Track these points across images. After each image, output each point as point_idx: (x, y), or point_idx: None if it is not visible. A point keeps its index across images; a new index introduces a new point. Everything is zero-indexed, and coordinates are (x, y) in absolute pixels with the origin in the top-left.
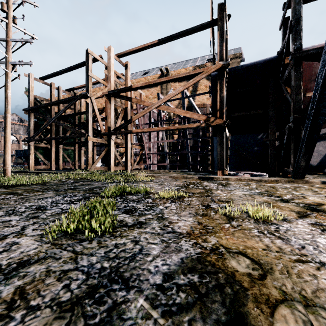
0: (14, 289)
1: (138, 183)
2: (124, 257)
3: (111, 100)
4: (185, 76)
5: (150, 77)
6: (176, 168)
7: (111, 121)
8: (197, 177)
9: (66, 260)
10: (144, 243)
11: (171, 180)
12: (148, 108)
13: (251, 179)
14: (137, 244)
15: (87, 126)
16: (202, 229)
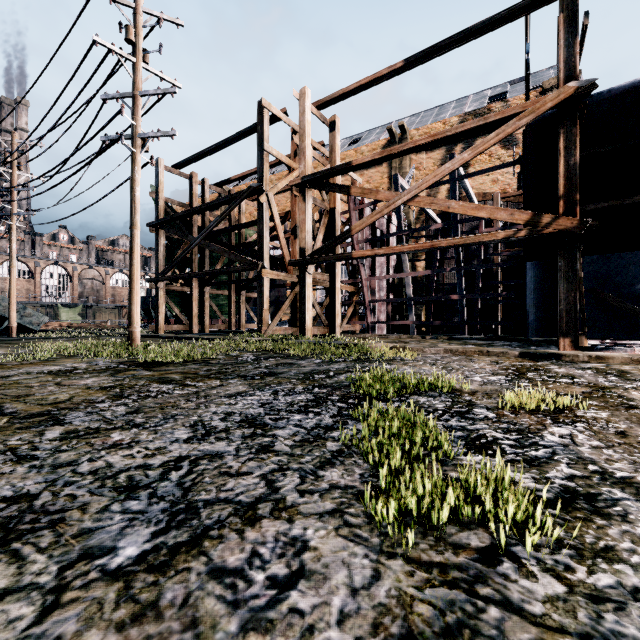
0: None
1: (391, 363)
2: None
3: (307, 194)
4: (476, 126)
5: (366, 148)
6: (428, 332)
7: (306, 238)
8: (516, 353)
9: None
10: None
11: (457, 358)
12: (387, 204)
13: None
14: None
15: (260, 249)
16: None
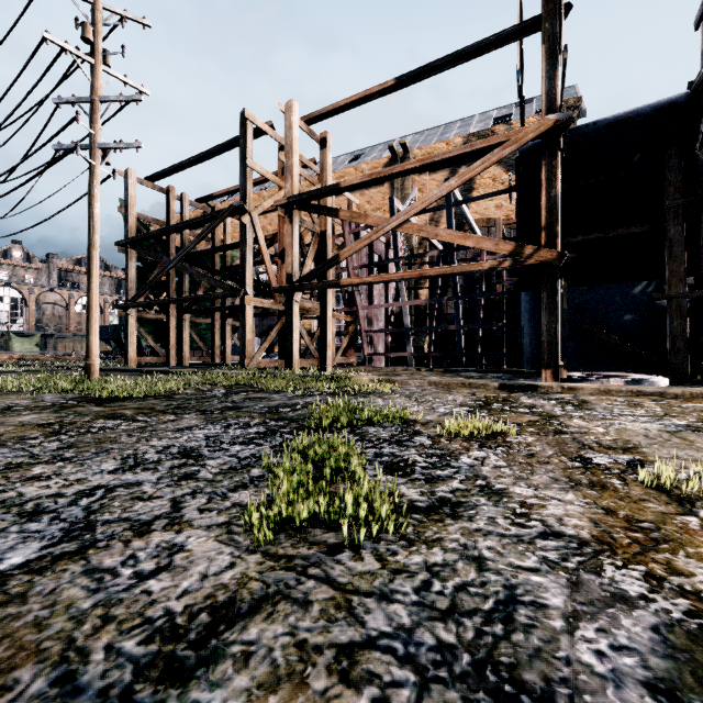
0: (240, 702)
1: (366, 396)
2: (478, 611)
3: (294, 216)
4: (463, 153)
5: (367, 166)
6: (428, 364)
7: (293, 263)
8: (496, 385)
9: (329, 610)
10: (501, 566)
11: (438, 390)
12: (376, 230)
13: (636, 391)
14: (485, 568)
15: (243, 274)
16: (632, 531)
